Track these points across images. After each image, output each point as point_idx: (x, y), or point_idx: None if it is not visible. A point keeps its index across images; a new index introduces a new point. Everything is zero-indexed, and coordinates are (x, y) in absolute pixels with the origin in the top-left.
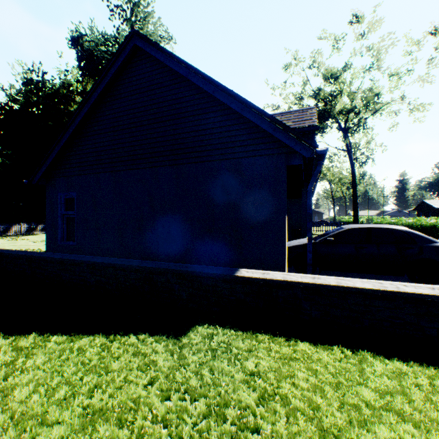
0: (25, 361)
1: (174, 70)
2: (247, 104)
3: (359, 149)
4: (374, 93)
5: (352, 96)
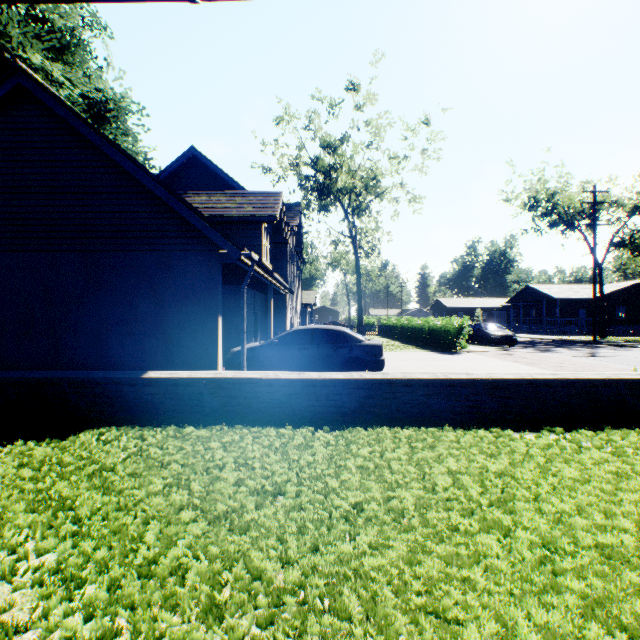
0: None
1: (82, 132)
2: (174, 194)
3: (367, 236)
4: (374, 175)
5: (351, 174)
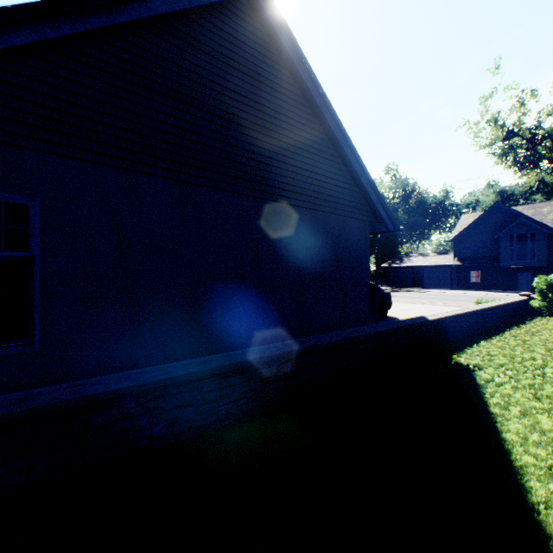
0: (546, 407)
1: (304, 85)
2: (367, 172)
3: None
4: None
5: None
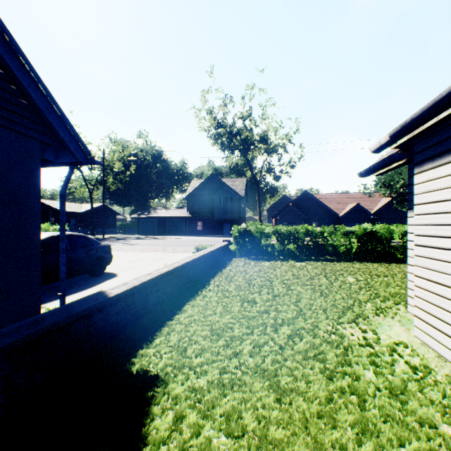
0: None
1: None
2: (13, 41)
3: None
4: None
5: None
